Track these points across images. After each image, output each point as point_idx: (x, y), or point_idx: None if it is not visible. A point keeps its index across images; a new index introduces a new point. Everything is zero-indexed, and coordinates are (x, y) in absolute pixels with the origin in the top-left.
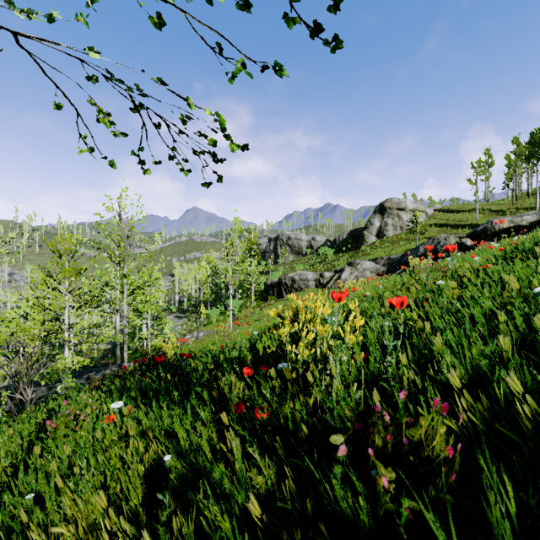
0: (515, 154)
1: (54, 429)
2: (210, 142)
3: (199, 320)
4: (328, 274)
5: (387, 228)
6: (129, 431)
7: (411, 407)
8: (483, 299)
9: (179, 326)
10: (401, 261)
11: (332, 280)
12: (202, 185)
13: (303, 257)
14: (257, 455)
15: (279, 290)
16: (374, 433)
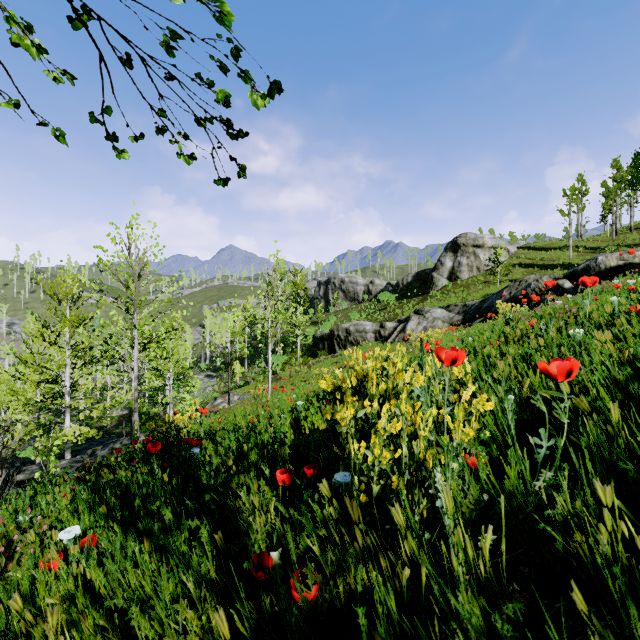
0: (615, 180)
1: None
2: (219, 95)
3: (234, 380)
4: (390, 325)
5: (461, 269)
6: (50, 615)
7: None
8: None
9: (210, 388)
10: (480, 309)
11: (396, 332)
12: (214, 181)
13: (359, 305)
14: None
15: (331, 344)
16: None
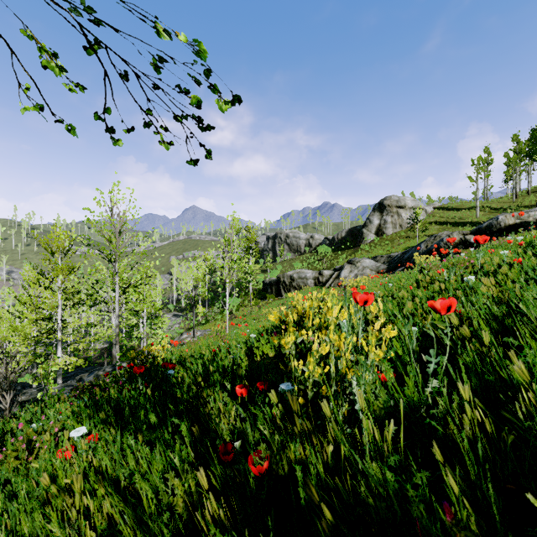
0: (515, 152)
1: (2, 460)
2: (193, 100)
3: (197, 318)
4: (327, 272)
5: (386, 226)
6: (74, 483)
7: None
8: None
9: (176, 325)
10: (402, 259)
11: (332, 278)
12: (187, 162)
13: (301, 256)
14: None
15: (278, 289)
16: None
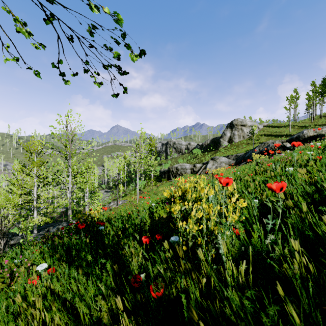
0: (313, 92)
1: None
2: (115, 54)
3: (119, 193)
4: (199, 165)
5: (235, 137)
6: (36, 303)
7: None
8: None
9: (107, 197)
10: (244, 157)
11: (201, 169)
12: (111, 95)
13: (183, 155)
14: None
15: (168, 175)
16: None
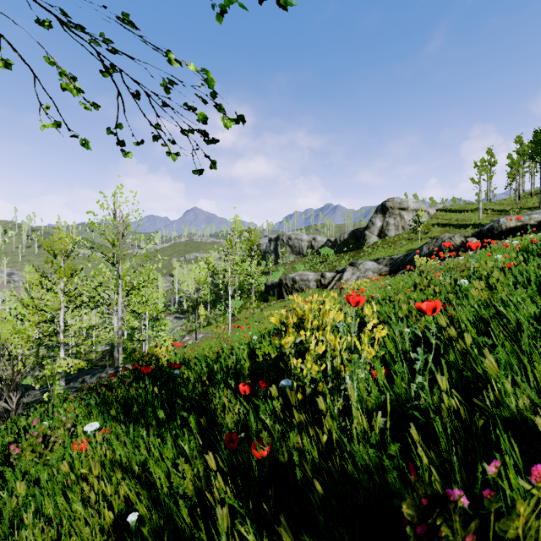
0: (518, 154)
1: (19, 454)
2: (199, 116)
3: (199, 321)
4: (329, 275)
5: (389, 228)
6: (94, 469)
7: (491, 479)
8: (523, 303)
9: (178, 327)
10: (404, 262)
11: (334, 281)
12: (192, 172)
13: (303, 258)
14: (252, 534)
15: (280, 291)
16: (447, 539)
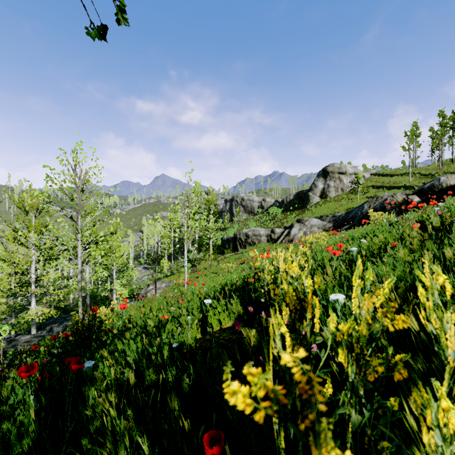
0: (441, 126)
1: None
2: None
3: (163, 271)
4: (279, 230)
5: (330, 189)
6: None
7: None
8: None
9: (146, 277)
10: (346, 218)
11: (283, 235)
12: (87, 32)
13: (255, 216)
14: None
15: (234, 245)
16: None
